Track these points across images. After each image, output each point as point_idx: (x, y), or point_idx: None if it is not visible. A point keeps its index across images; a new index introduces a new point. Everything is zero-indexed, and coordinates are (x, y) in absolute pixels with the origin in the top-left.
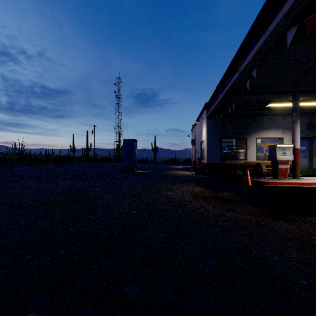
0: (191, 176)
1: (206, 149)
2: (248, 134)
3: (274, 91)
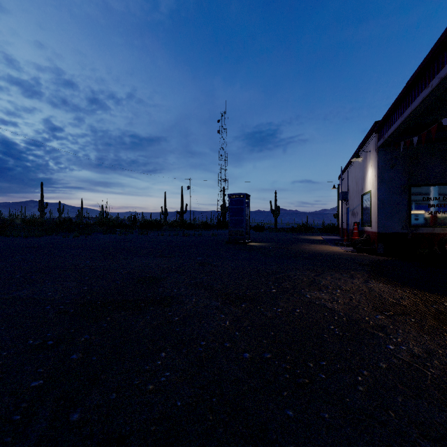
0: (348, 255)
1: (376, 206)
2: None
3: None
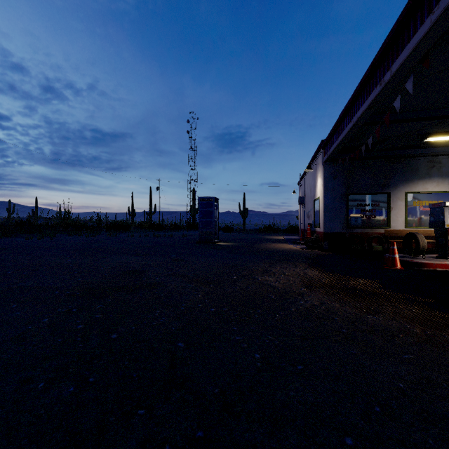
0: (299, 251)
1: (323, 211)
2: (391, 187)
3: (441, 115)
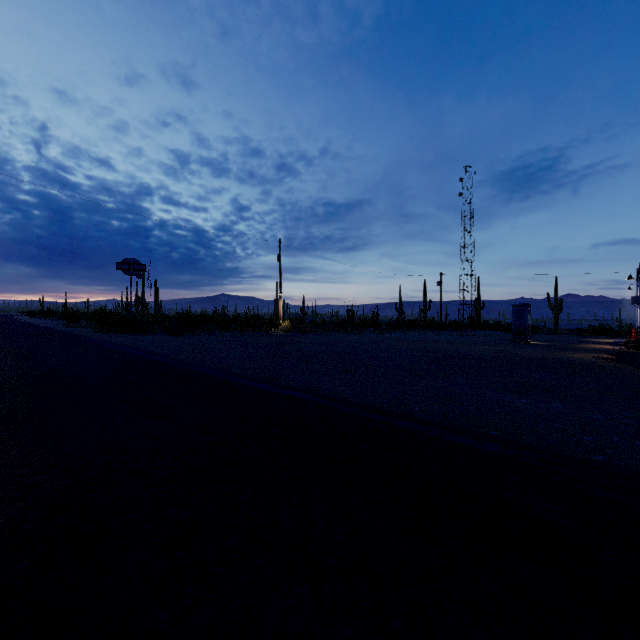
0: (611, 349)
1: None
2: None
3: None
